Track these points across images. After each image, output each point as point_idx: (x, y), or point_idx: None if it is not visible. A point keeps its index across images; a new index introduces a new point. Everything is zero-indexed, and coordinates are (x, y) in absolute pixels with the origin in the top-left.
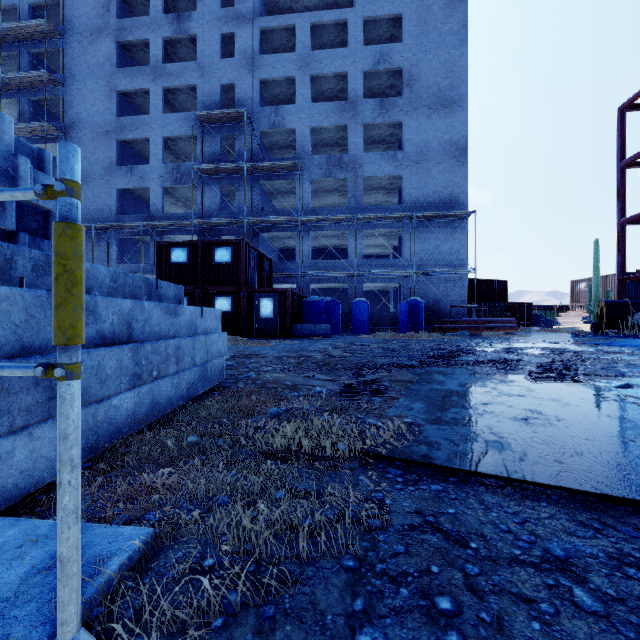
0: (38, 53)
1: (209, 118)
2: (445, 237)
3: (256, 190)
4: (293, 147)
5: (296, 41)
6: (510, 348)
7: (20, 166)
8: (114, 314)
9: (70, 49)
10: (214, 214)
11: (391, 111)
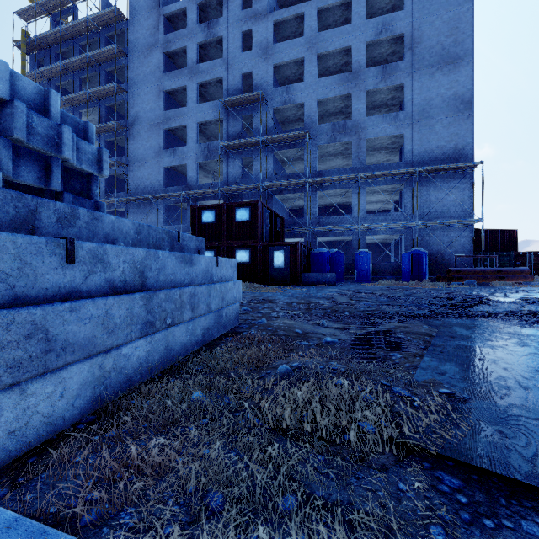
0: (111, 71)
1: (232, 103)
2: (449, 189)
3: (270, 159)
4: (302, 120)
5: (304, 26)
6: (530, 299)
7: (64, 134)
8: (125, 262)
9: (132, 64)
10: (236, 182)
11: (393, 75)
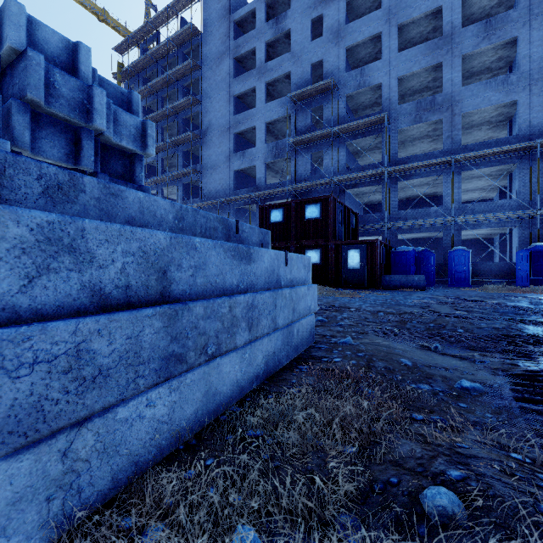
0: (188, 85)
1: (301, 96)
2: None
3: (342, 151)
4: (378, 104)
5: None
6: None
7: (95, 97)
8: (128, 254)
9: (205, 75)
10: (305, 179)
11: (500, 29)
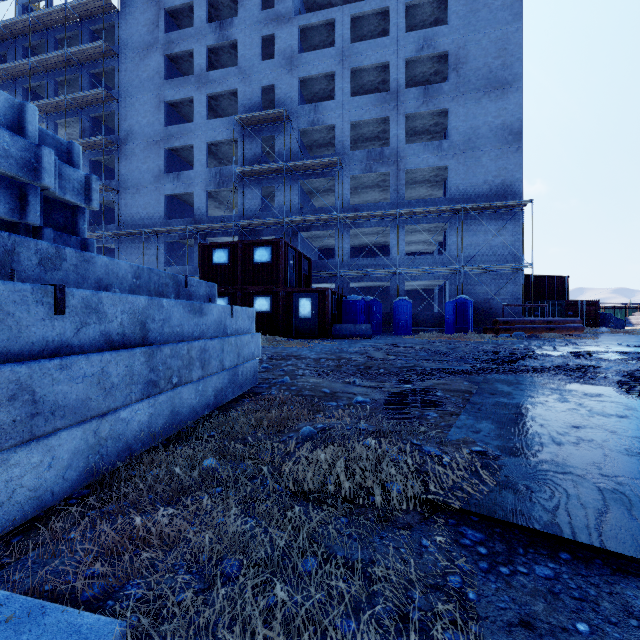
0: (97, 73)
1: (250, 121)
2: (497, 230)
3: (295, 189)
4: (332, 144)
5: (335, 35)
6: (579, 352)
7: (43, 157)
8: (124, 313)
9: (124, 66)
10: (254, 215)
11: (436, 98)
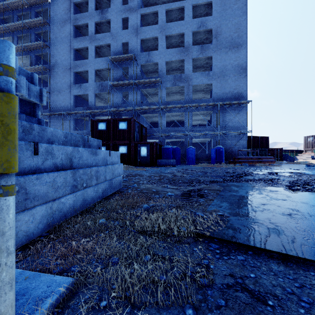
0: (39, 33)
1: (116, 59)
2: (235, 114)
3: (139, 93)
4: (157, 72)
5: (158, 19)
6: (272, 172)
7: (21, 81)
8: (62, 154)
9: (53, 30)
10: (118, 106)
11: (206, 51)
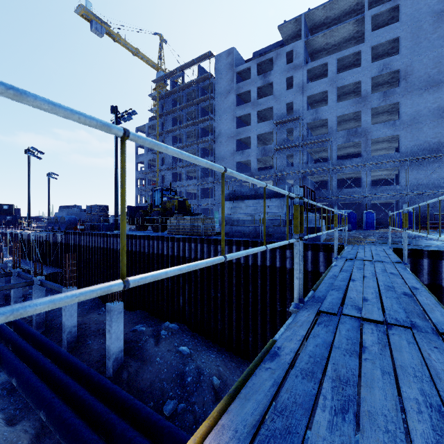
0: (203, 106)
1: (280, 122)
2: (433, 169)
3: (305, 154)
4: (324, 125)
5: (328, 71)
6: None
7: None
8: None
9: (217, 103)
10: (282, 169)
11: (391, 97)
